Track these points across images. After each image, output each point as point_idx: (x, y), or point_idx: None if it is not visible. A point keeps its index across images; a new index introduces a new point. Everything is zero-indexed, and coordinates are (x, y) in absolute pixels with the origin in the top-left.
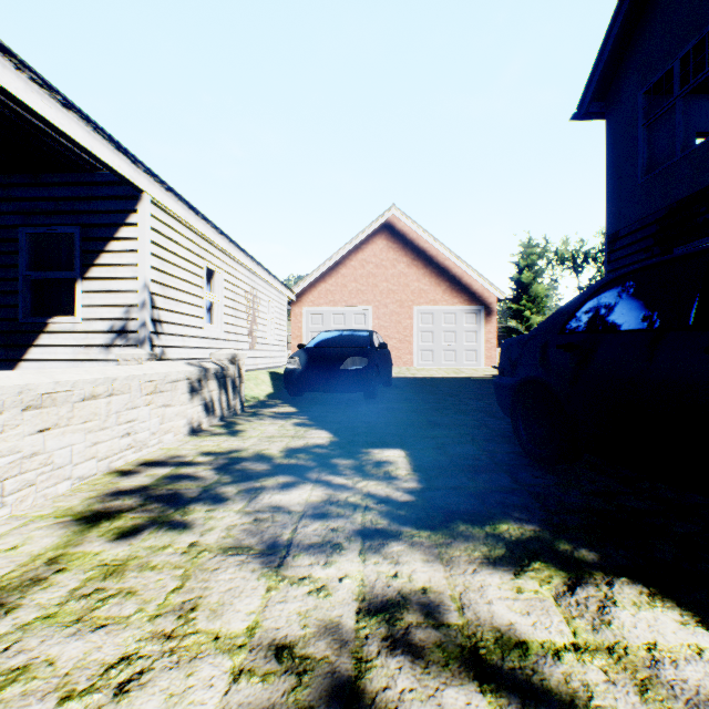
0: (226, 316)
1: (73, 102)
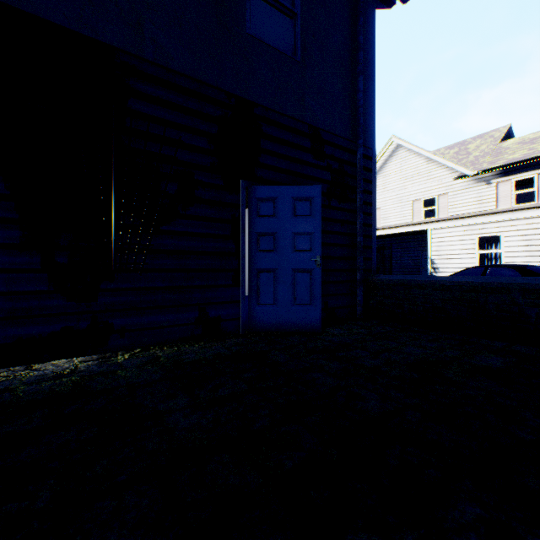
0: (511, 258)
1: (398, 226)
